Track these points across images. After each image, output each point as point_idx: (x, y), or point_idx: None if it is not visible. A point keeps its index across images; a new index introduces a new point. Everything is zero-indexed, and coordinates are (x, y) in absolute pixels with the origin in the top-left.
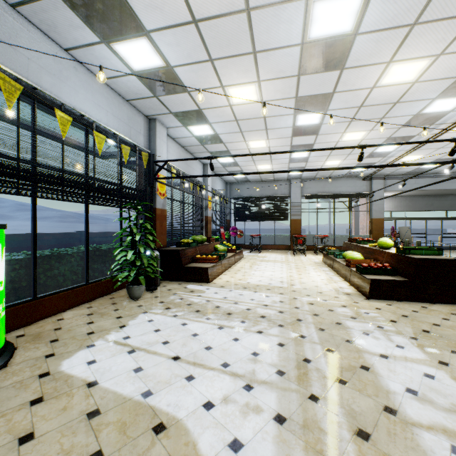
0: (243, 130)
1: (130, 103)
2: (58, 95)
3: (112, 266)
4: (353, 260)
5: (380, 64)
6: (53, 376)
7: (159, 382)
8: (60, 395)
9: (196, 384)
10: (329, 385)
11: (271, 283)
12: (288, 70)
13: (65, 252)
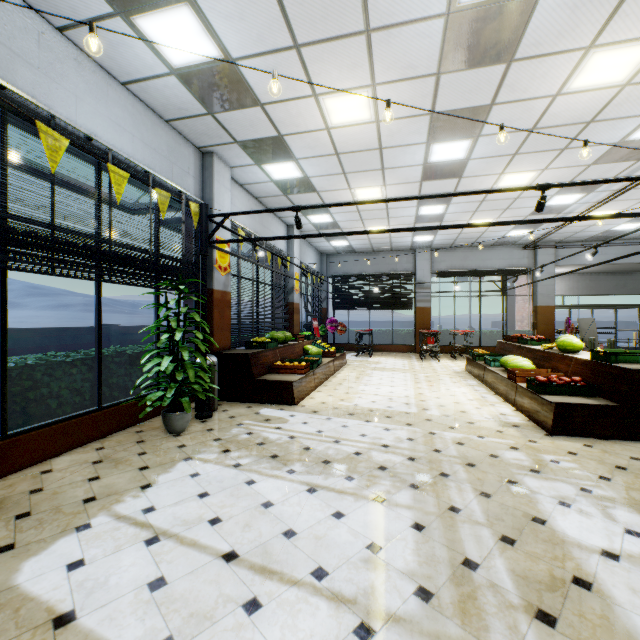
0: (347, 171)
1: (171, 126)
2: (46, 103)
3: (138, 382)
4: (519, 370)
5: (574, 51)
6: None
7: (193, 617)
8: None
9: (263, 622)
10: (522, 626)
11: (391, 405)
12: (422, 64)
13: (63, 359)
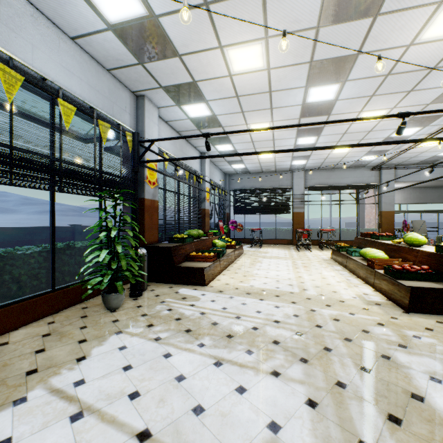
0: (244, 110)
1: (111, 74)
2: (6, 48)
3: (82, 270)
4: (376, 259)
5: (429, 6)
6: None
7: None
8: None
9: None
10: None
11: (278, 286)
12: (306, 18)
13: (23, 252)
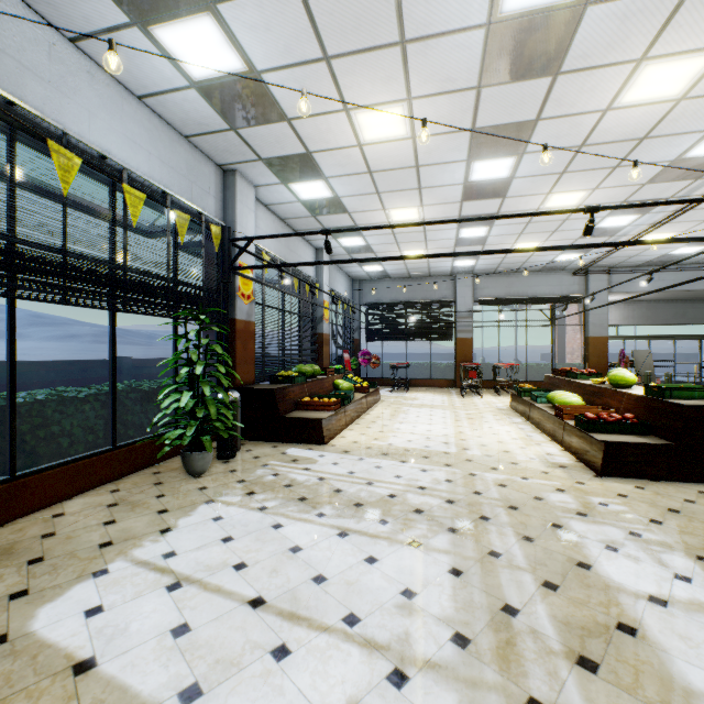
0: (381, 190)
1: (190, 142)
2: (58, 119)
3: (156, 419)
4: (568, 406)
5: (624, 64)
6: (12, 645)
7: (219, 664)
8: (12, 696)
9: (292, 668)
10: (563, 672)
11: (428, 445)
12: (462, 76)
13: (74, 394)
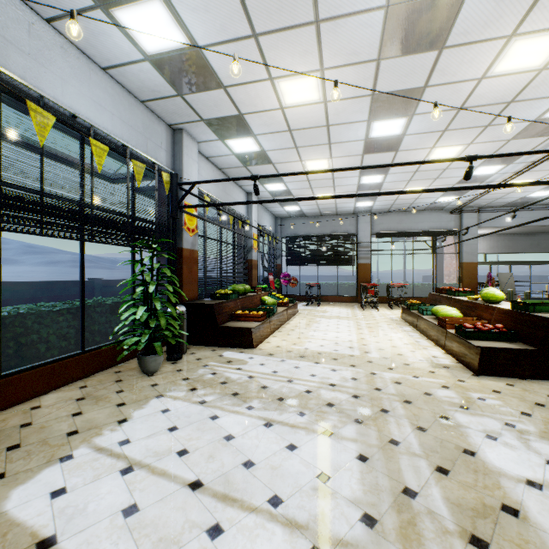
0: (298, 145)
1: (146, 106)
2: (36, 85)
3: (117, 329)
4: (449, 318)
5: (498, 39)
6: None
7: (162, 542)
8: None
9: (224, 546)
10: None
11: (337, 349)
12: (365, 50)
13: (51, 309)
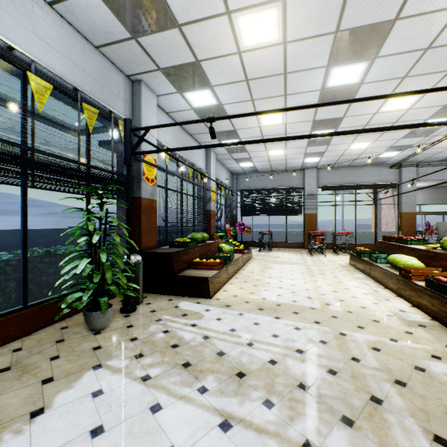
0: (254, 98)
1: (101, 53)
2: None
3: (57, 283)
4: (411, 268)
5: None
6: None
7: None
8: None
9: None
10: None
11: (295, 300)
12: None
13: None
